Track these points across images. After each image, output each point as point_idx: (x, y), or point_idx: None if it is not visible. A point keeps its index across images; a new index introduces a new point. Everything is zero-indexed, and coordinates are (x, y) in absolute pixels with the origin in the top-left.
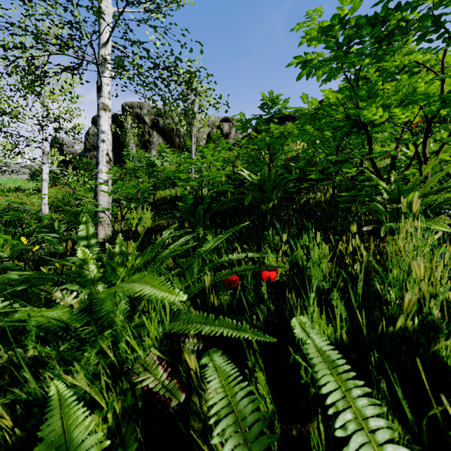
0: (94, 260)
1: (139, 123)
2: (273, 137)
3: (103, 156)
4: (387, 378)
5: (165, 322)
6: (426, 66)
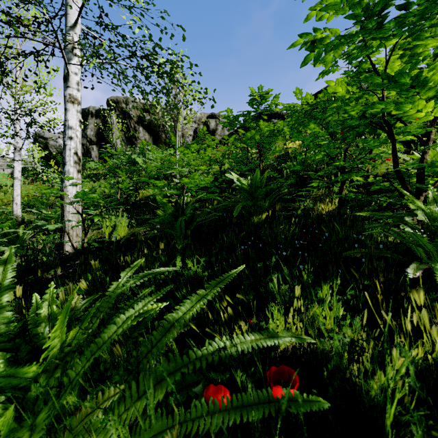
0: None
1: (124, 118)
2: (263, 135)
3: (70, 156)
4: None
5: None
6: None
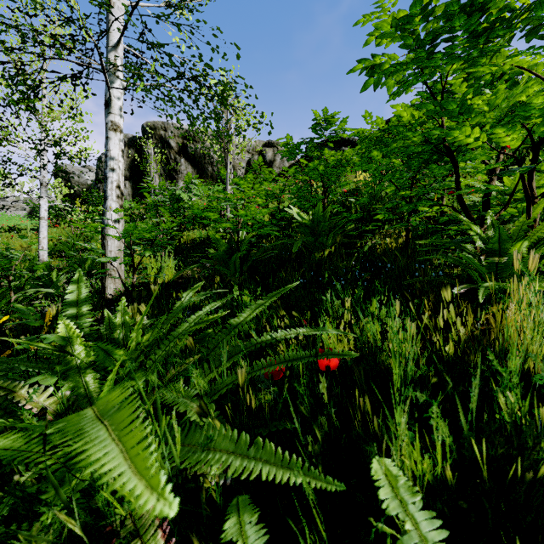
0: (81, 338)
1: (163, 148)
2: (328, 165)
3: (112, 189)
4: (515, 538)
5: (173, 450)
6: (534, 73)
